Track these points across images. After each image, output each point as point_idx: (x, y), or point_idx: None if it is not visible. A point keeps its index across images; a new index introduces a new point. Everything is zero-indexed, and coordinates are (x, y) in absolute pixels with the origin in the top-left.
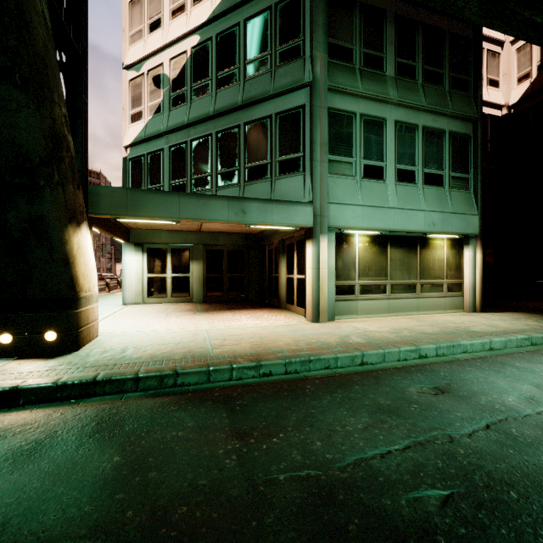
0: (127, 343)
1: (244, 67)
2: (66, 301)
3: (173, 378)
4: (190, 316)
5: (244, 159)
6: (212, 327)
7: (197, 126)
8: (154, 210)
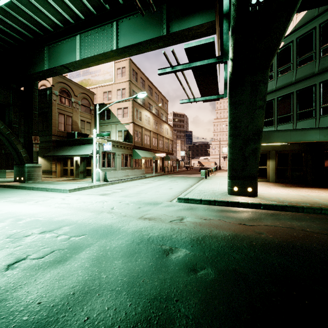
0: (273, 196)
1: (319, 51)
2: (254, 177)
3: (319, 210)
4: (282, 188)
5: (319, 103)
6: (308, 194)
7: (281, 90)
8: (277, 139)
